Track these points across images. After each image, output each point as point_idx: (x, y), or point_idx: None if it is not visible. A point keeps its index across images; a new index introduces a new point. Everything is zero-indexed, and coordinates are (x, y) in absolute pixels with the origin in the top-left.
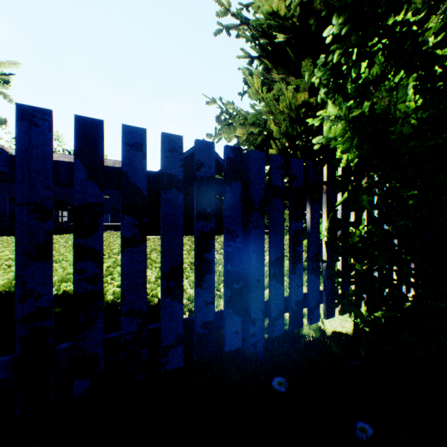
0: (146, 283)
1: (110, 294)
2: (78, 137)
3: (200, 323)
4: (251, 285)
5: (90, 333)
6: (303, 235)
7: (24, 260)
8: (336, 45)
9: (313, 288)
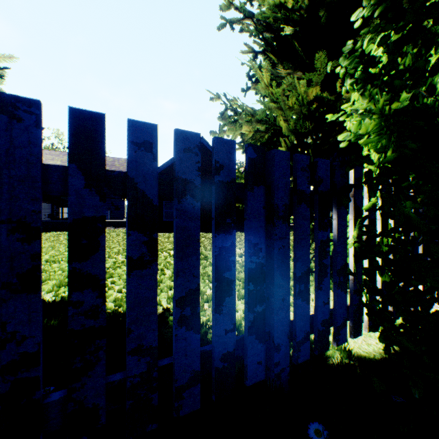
0: (156, 312)
1: (111, 301)
2: (73, 135)
3: (219, 356)
4: (275, 306)
5: (88, 380)
6: (312, 237)
7: (2, 294)
8: (369, 30)
9: (340, 304)
